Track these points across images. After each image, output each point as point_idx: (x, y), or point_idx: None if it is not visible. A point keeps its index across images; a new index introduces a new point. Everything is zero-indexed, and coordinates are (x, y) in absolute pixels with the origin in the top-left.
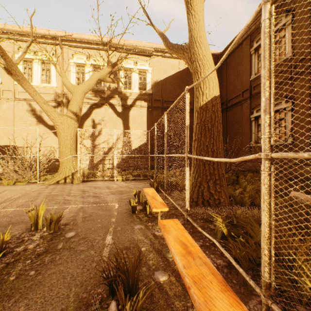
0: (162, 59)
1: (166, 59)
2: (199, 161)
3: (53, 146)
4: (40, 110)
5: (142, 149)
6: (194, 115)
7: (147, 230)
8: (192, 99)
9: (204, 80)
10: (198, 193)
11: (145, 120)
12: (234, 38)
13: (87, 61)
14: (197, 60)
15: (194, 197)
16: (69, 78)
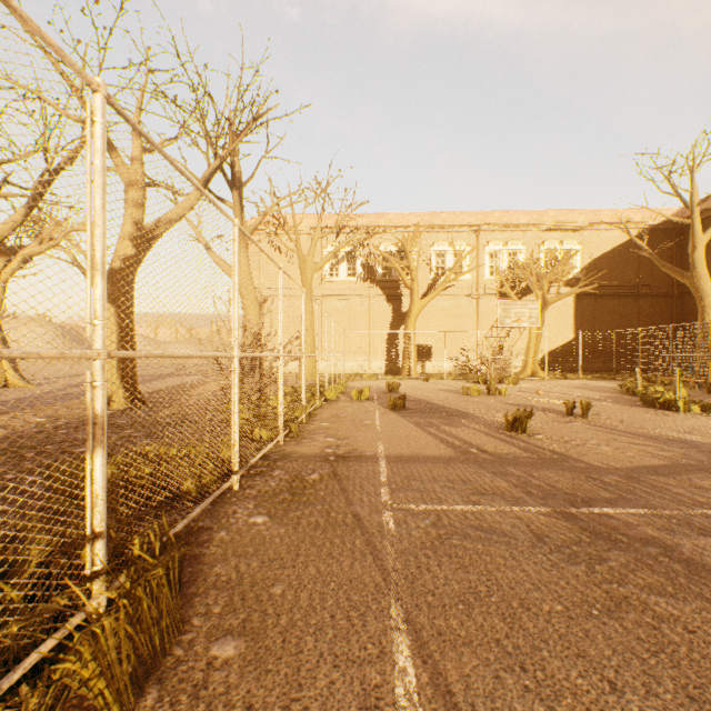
0: (594, 233)
1: (600, 231)
2: (705, 359)
3: (466, 345)
4: (453, 306)
5: (567, 348)
6: (698, 328)
7: (692, 390)
8: (636, 281)
9: (709, 306)
10: (706, 379)
11: (571, 312)
12: (707, 209)
13: (504, 246)
14: (701, 291)
15: (702, 382)
16: (482, 268)
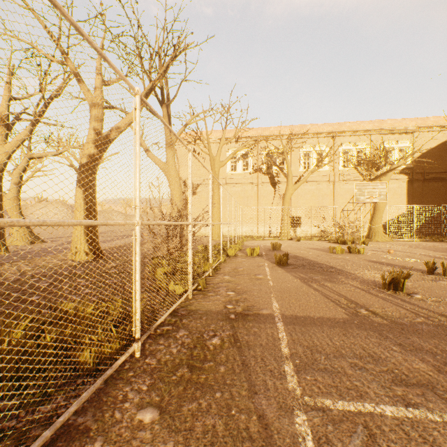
0: (422, 134)
1: (427, 133)
2: None
3: (325, 216)
4: (315, 189)
5: (401, 218)
6: None
7: None
8: None
9: None
10: None
11: (404, 192)
12: None
13: (353, 146)
14: None
15: None
16: (337, 162)
